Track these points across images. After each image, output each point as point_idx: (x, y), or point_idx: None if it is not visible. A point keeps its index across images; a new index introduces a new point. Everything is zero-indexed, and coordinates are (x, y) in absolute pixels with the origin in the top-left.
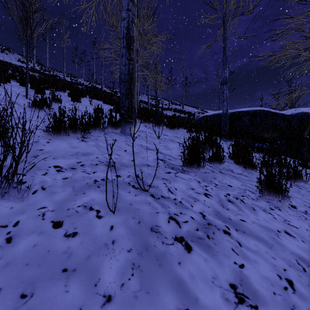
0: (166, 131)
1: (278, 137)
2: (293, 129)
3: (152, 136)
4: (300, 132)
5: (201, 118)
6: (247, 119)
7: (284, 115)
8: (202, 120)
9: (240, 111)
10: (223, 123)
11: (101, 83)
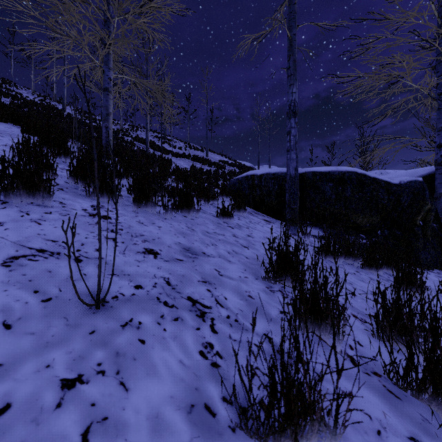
0: (163, 223)
1: (379, 223)
2: (403, 210)
3: (69, 289)
4: (412, 215)
5: (242, 179)
6: (330, 188)
7: (390, 184)
8: (245, 184)
9: (317, 171)
10: (289, 195)
11: (63, 101)
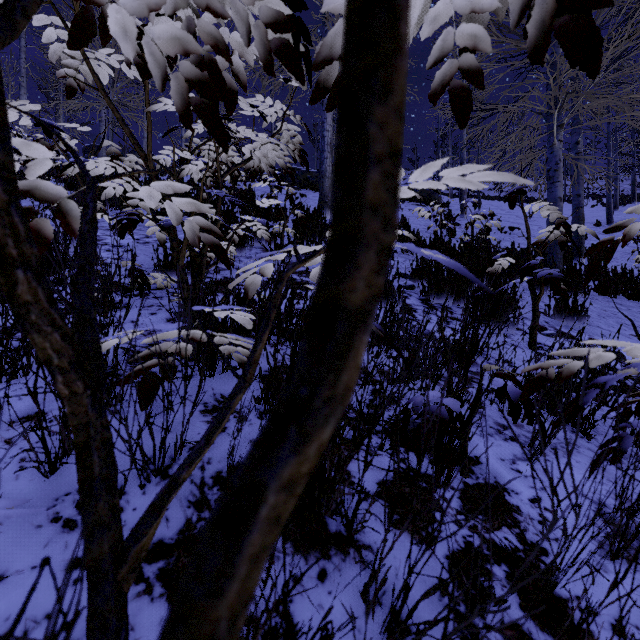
0: None
1: None
2: None
3: None
4: None
5: None
6: None
7: None
8: None
9: None
10: None
11: None
